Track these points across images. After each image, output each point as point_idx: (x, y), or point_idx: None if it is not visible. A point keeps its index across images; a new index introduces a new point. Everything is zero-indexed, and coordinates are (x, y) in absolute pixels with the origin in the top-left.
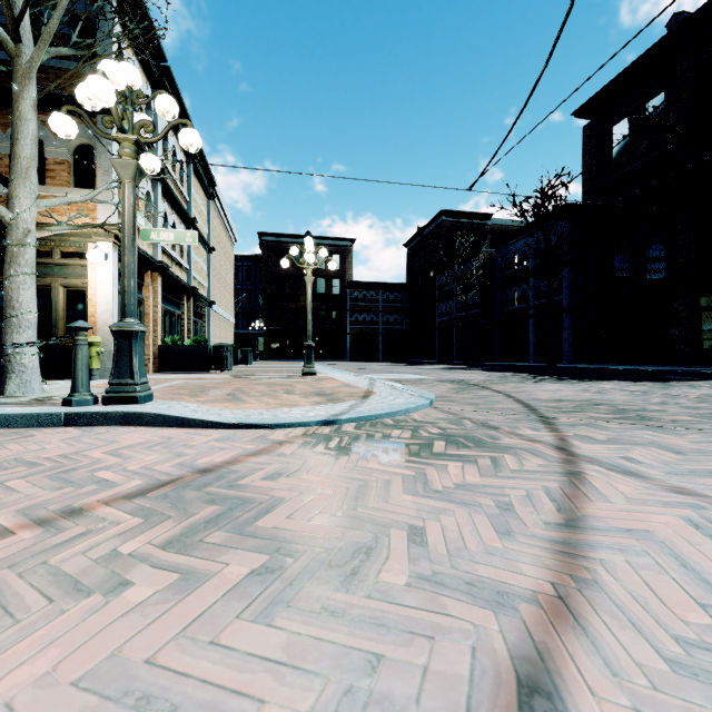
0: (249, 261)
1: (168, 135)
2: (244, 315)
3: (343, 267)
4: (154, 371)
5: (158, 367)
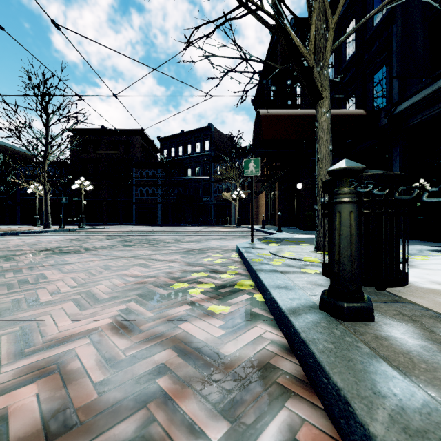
0: None
1: None
2: None
3: None
4: None
5: None
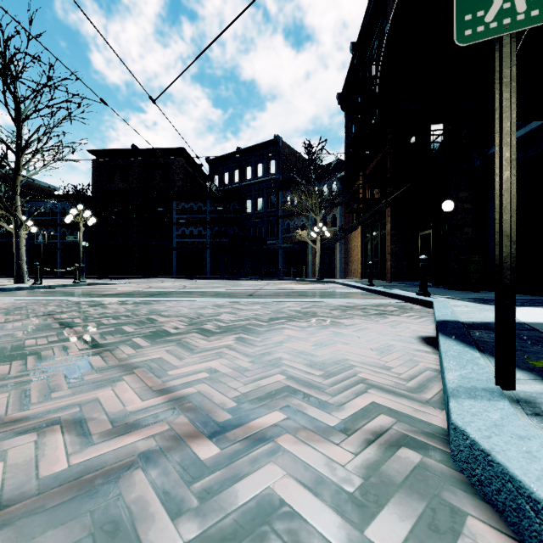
0: None
1: None
2: None
3: None
4: None
5: None
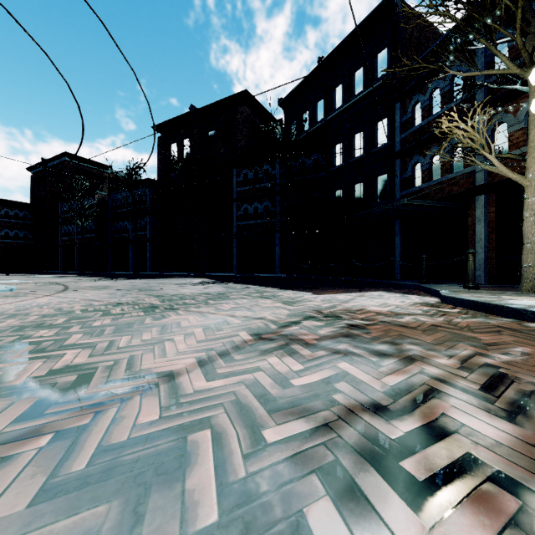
0: None
1: None
2: None
3: None
4: None
5: None
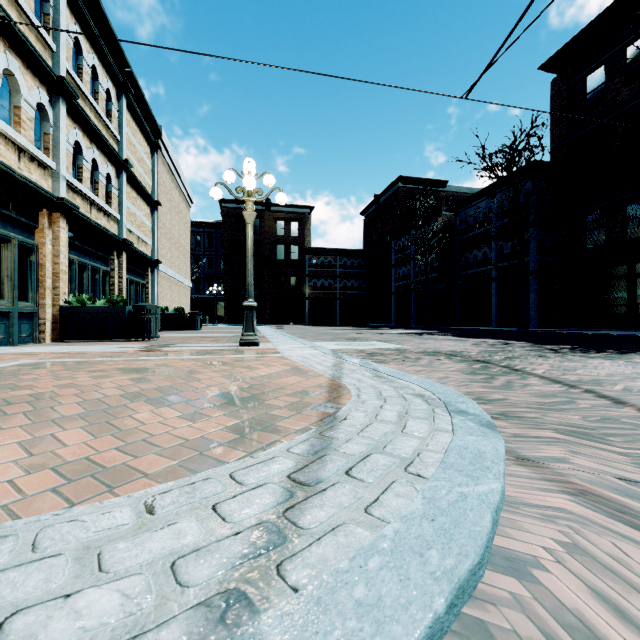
0: (211, 228)
1: (83, 49)
2: (205, 280)
3: (301, 234)
4: (53, 339)
5: (58, 334)
